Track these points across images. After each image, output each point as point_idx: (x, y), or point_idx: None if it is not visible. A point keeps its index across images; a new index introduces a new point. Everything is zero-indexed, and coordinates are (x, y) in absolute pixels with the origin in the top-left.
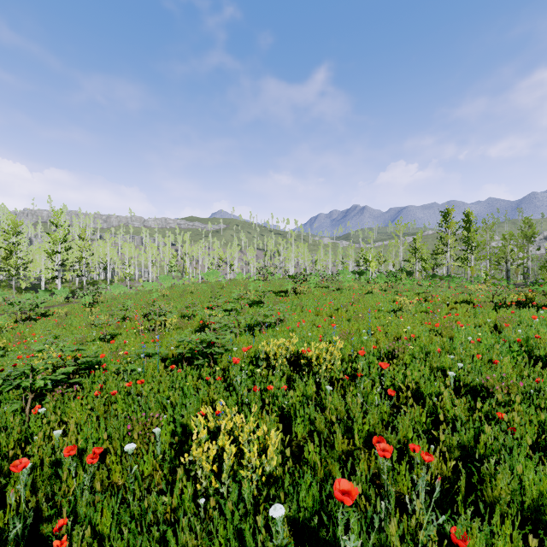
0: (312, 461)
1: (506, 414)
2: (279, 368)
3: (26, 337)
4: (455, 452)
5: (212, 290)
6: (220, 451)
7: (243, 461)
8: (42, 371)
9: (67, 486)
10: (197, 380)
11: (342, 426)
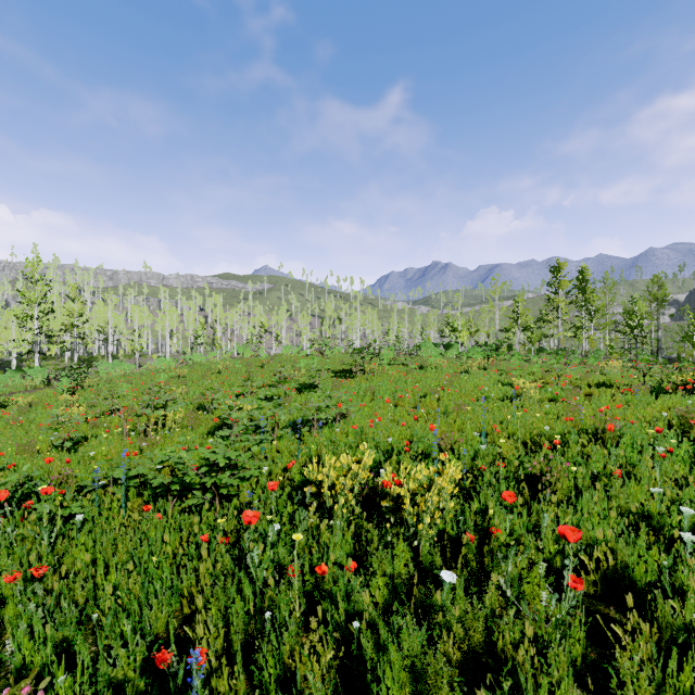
0: None
1: None
2: (341, 513)
3: None
4: None
5: (247, 368)
6: None
7: None
8: None
9: None
10: (189, 536)
11: None
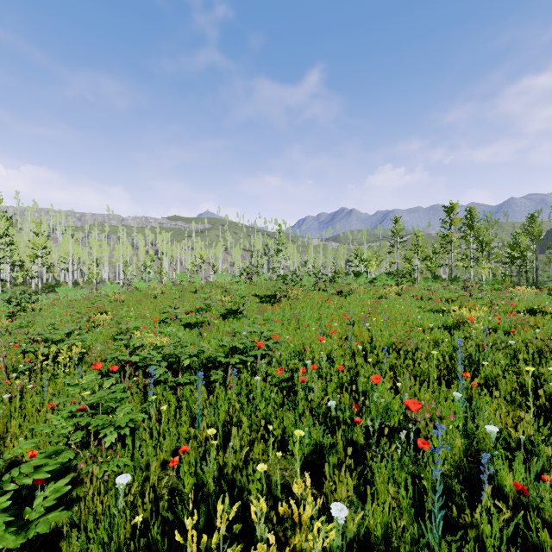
0: None
1: None
2: None
3: None
4: None
5: (180, 294)
6: None
7: None
8: None
9: None
10: None
11: None
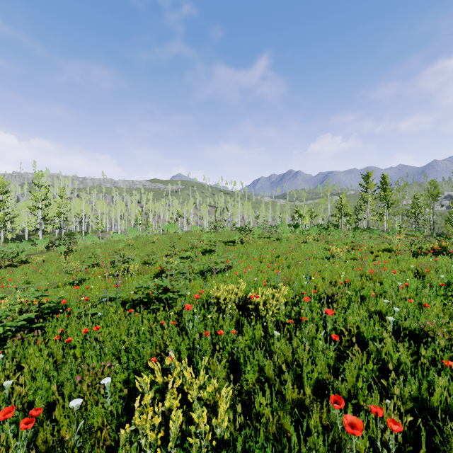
0: (264, 418)
1: (449, 360)
2: (229, 312)
3: (6, 281)
4: (407, 403)
5: (171, 240)
6: (167, 413)
7: (191, 427)
8: (4, 317)
9: (6, 448)
10: (153, 323)
11: (291, 373)
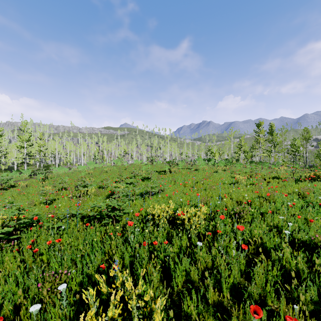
0: None
1: None
2: (162, 226)
3: None
4: (308, 306)
5: (119, 170)
6: None
7: None
8: None
9: None
10: (104, 234)
11: (212, 278)
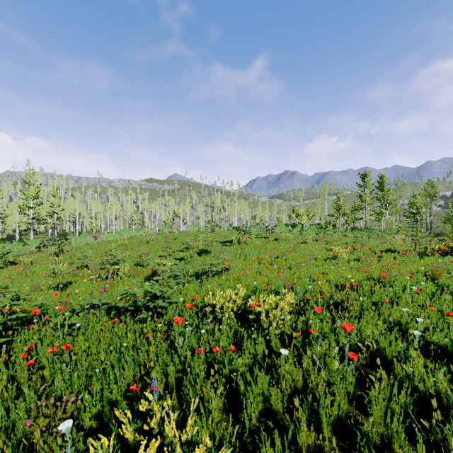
0: None
1: None
2: (226, 323)
3: None
4: None
5: (166, 240)
6: None
7: None
8: None
9: None
10: (140, 335)
11: (305, 408)
